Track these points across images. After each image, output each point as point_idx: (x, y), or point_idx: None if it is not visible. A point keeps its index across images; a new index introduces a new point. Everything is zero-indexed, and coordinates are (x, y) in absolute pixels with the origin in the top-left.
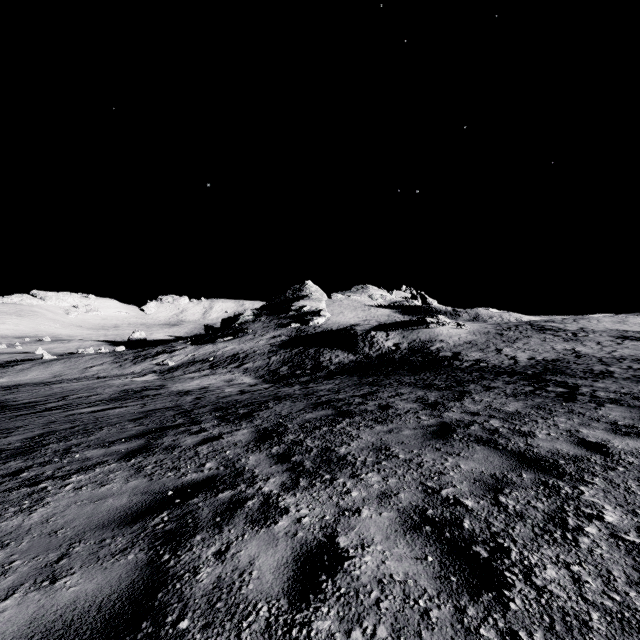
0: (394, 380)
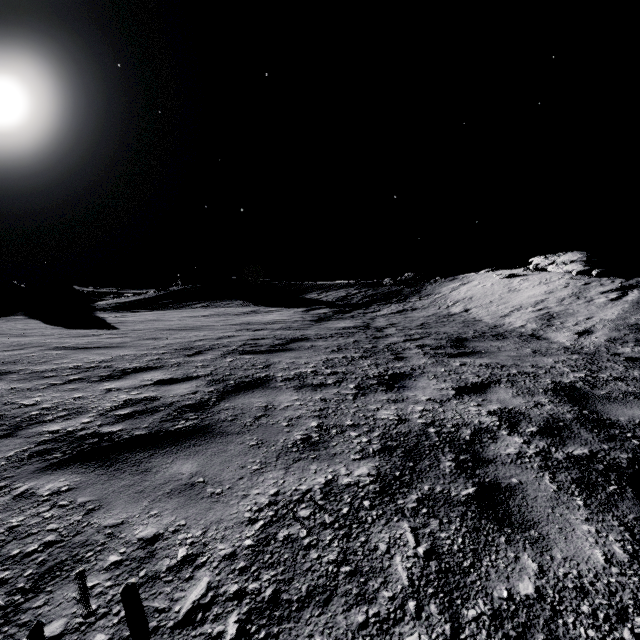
0: None
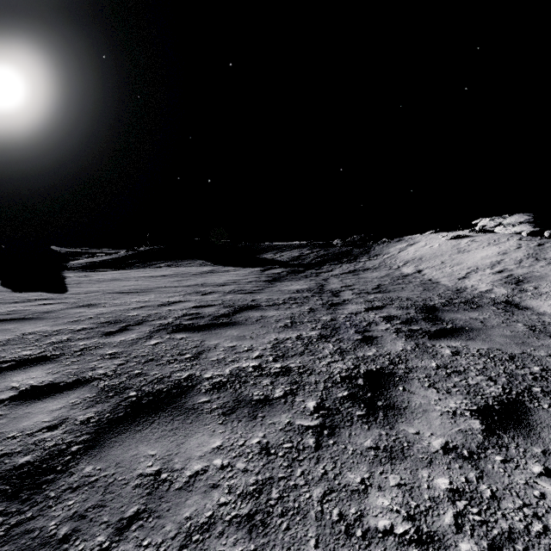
0: None
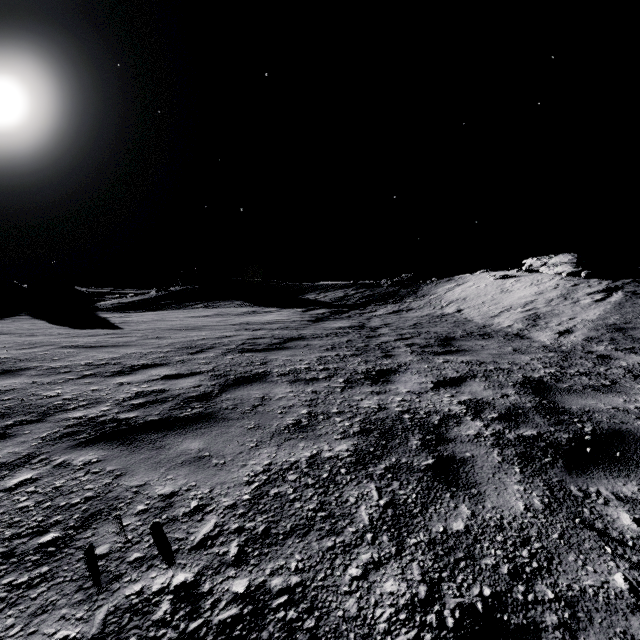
0: None
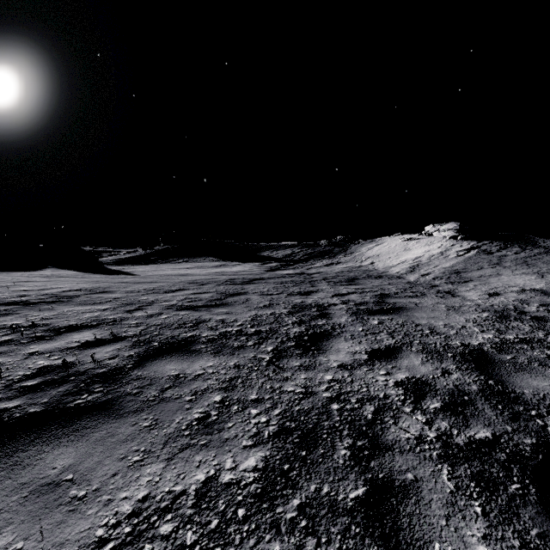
0: None
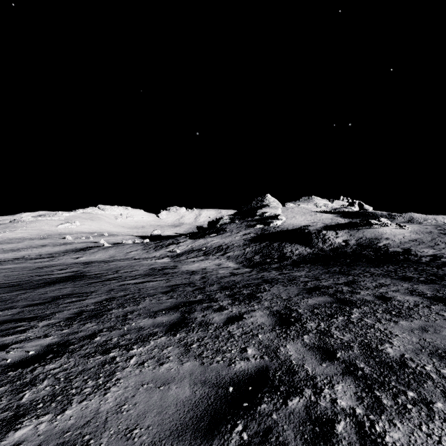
0: (361, 270)
